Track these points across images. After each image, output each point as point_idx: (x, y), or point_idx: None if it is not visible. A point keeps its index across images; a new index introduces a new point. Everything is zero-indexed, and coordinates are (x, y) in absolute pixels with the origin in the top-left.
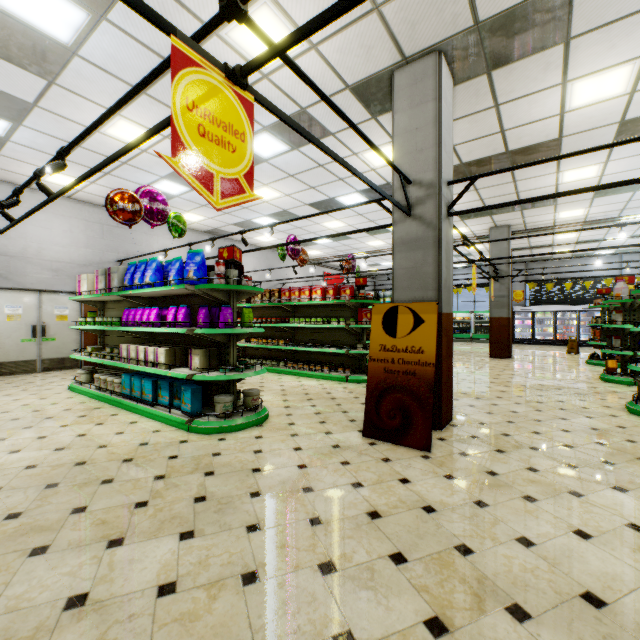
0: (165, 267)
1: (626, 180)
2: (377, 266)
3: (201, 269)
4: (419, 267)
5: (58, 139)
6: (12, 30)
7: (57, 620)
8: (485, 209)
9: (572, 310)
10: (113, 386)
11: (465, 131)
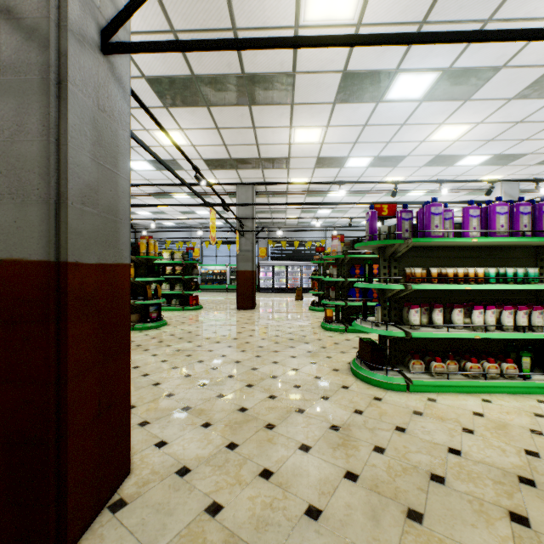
0: None
1: (395, 33)
2: (134, 215)
3: None
4: (6, 141)
5: None
6: None
7: None
8: (176, 46)
9: (298, 265)
10: None
11: (186, 4)
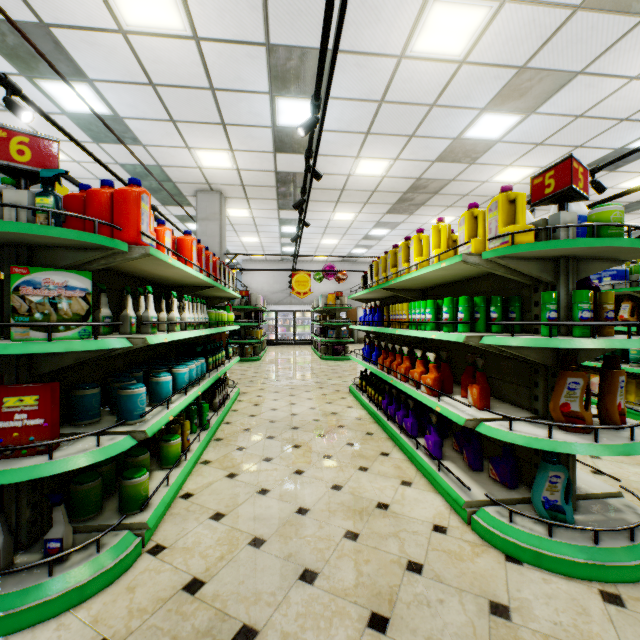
0: None
1: None
2: None
3: None
4: None
5: (381, 250)
6: (372, 236)
7: None
8: None
9: None
10: None
11: None
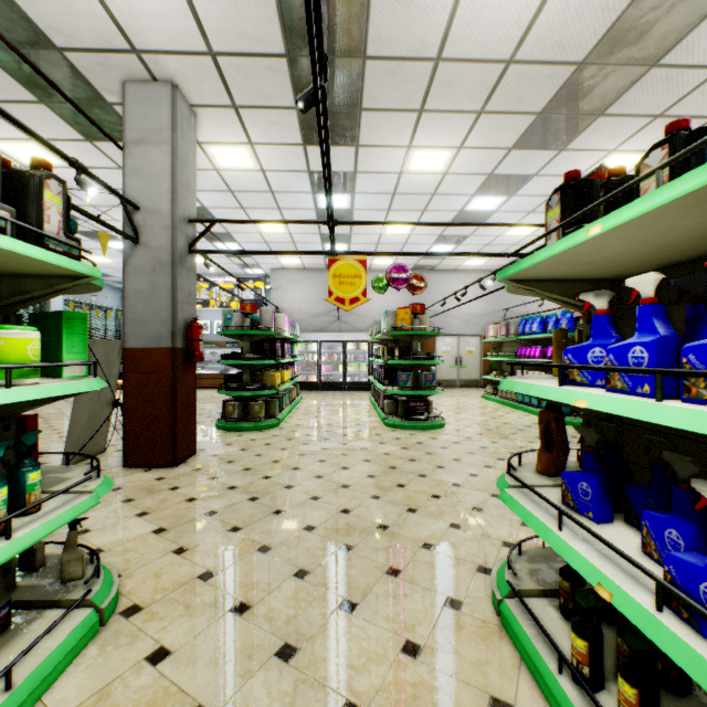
0: (544, 320)
1: None
2: None
3: (570, 322)
4: None
5: (477, 245)
6: (470, 214)
7: (517, 448)
8: None
9: None
10: (510, 396)
11: None
